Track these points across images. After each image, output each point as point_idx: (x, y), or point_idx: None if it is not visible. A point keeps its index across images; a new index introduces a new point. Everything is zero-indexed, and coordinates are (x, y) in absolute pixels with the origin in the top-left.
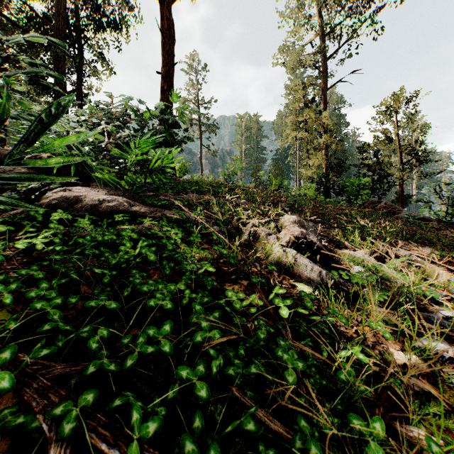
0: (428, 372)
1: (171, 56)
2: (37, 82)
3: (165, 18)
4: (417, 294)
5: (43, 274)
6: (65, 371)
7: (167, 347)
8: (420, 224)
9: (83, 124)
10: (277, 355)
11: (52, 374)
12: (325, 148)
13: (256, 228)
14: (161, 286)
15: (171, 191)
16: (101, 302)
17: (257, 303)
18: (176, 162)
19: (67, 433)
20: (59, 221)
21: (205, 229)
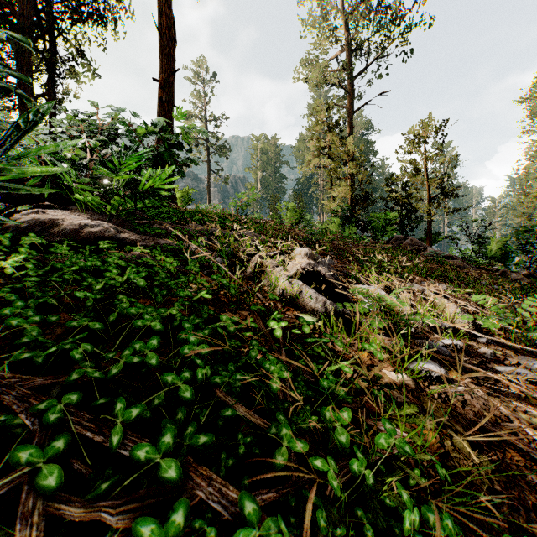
0: (413, 388)
1: (171, 61)
2: (4, 85)
3: (163, 15)
4: (416, 321)
5: (17, 296)
6: (46, 382)
7: (154, 360)
8: (444, 262)
9: (58, 137)
10: (264, 367)
11: (32, 385)
12: (350, 178)
13: (263, 260)
14: (150, 309)
15: (168, 220)
16: (84, 322)
17: (251, 326)
18: (177, 188)
19: (52, 421)
20: (31, 247)
21: (205, 260)
